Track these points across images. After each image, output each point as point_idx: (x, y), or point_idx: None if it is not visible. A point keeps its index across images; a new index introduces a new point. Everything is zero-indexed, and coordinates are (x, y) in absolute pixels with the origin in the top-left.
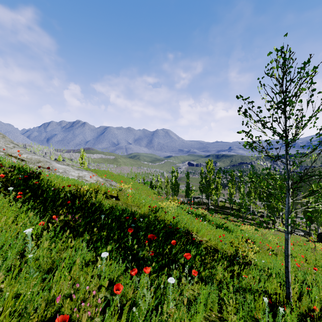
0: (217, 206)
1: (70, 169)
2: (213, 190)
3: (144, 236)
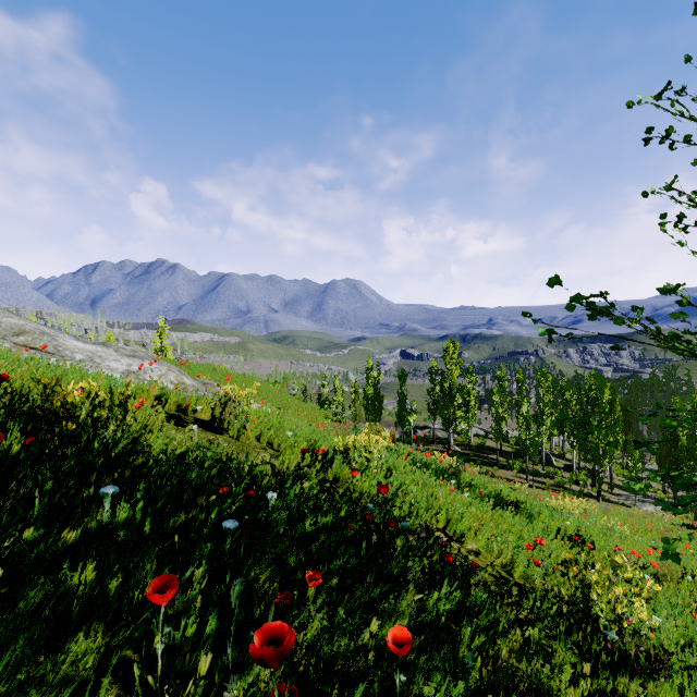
0: (468, 445)
1: (108, 354)
2: (460, 411)
3: (274, 567)
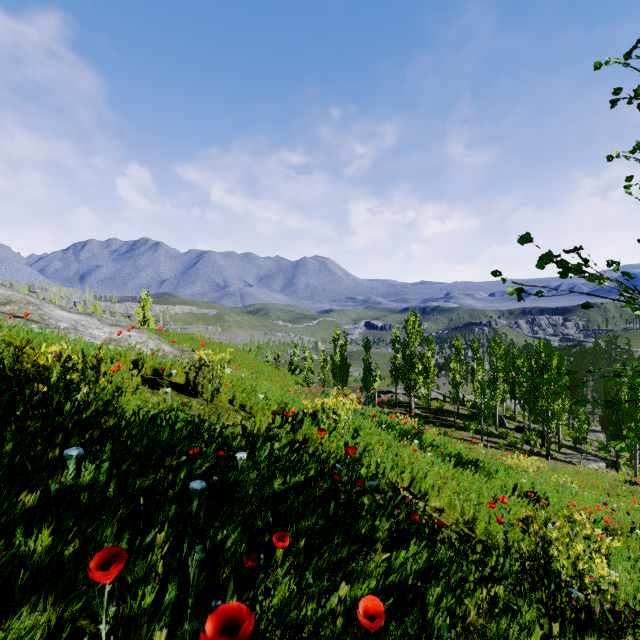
0: (428, 408)
1: (91, 323)
2: (420, 377)
3: (241, 528)
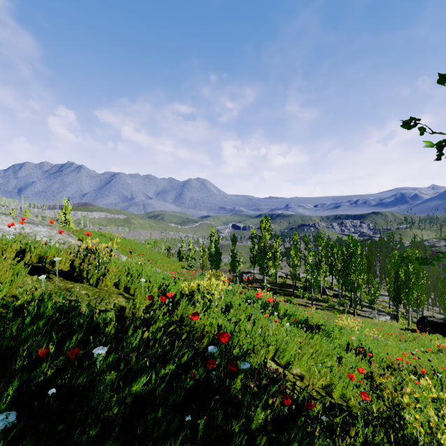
0: (275, 283)
1: (5, 220)
2: (270, 261)
3: None
